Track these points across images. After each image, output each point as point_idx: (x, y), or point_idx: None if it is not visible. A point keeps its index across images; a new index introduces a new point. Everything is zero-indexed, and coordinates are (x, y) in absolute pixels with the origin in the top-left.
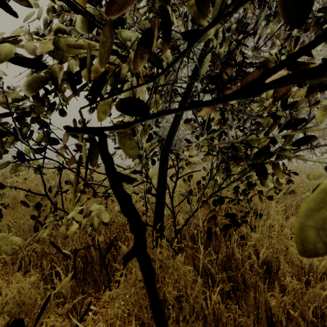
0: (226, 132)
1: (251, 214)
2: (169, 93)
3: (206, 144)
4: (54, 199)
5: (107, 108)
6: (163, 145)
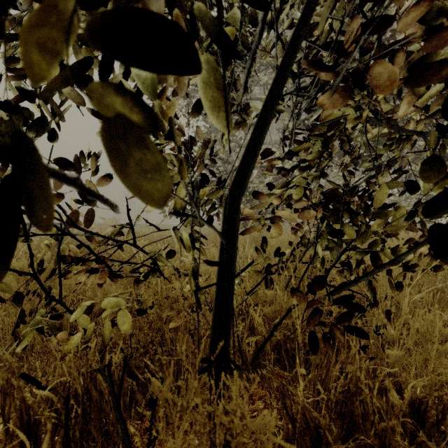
0: (326, 173)
1: (379, 310)
2: (243, 80)
3: (300, 191)
4: (48, 282)
5: (54, 33)
6: (230, 188)
